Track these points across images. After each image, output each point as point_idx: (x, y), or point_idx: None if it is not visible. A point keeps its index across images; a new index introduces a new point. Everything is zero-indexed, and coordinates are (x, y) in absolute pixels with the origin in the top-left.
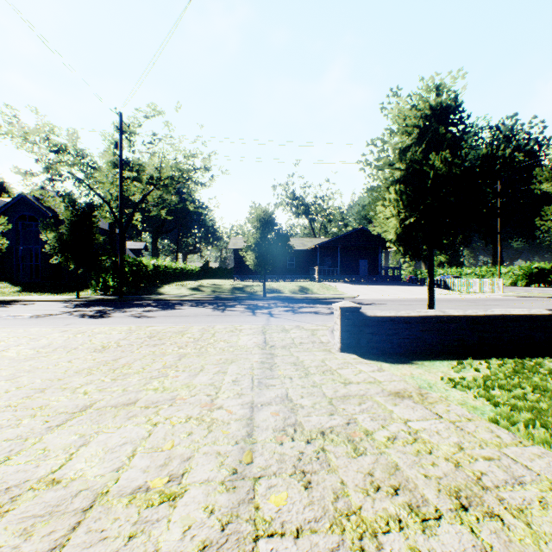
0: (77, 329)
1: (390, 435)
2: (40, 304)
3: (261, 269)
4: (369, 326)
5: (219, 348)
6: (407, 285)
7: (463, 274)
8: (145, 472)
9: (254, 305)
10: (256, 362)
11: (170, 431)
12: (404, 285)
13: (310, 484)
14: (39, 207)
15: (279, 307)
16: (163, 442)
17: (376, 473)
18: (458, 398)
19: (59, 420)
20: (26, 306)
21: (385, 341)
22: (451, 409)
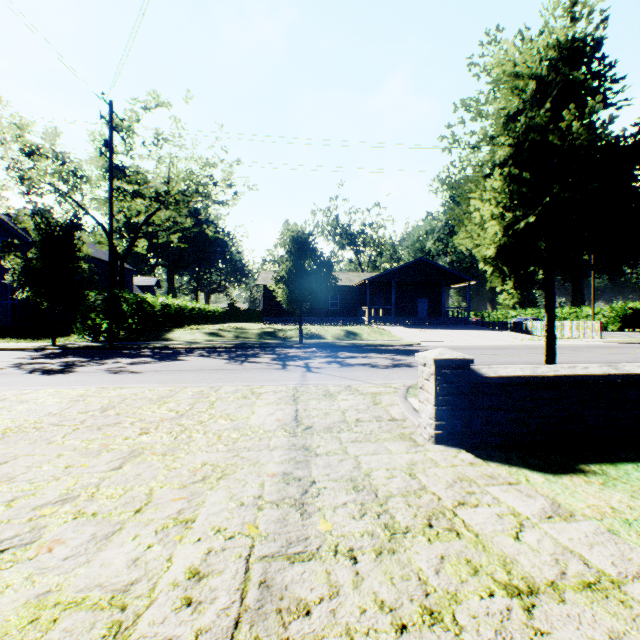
0: None
1: None
2: None
3: (296, 307)
4: (486, 394)
5: (213, 432)
6: (478, 329)
7: (540, 317)
8: None
9: (286, 355)
10: (272, 478)
11: None
12: (475, 328)
13: None
14: (15, 230)
15: (319, 357)
16: None
17: None
18: None
19: None
20: None
21: (515, 421)
22: None
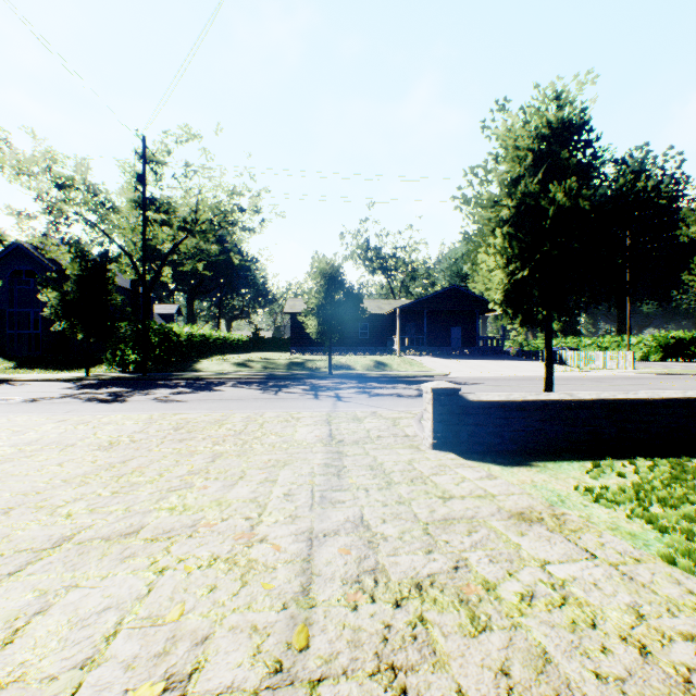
0: (79, 418)
1: (523, 590)
2: (37, 385)
3: (326, 339)
4: (471, 414)
5: (268, 443)
6: (512, 360)
7: (581, 346)
8: (128, 669)
9: (317, 385)
10: (318, 465)
11: (182, 584)
12: (508, 359)
13: (406, 695)
14: (39, 259)
15: (348, 388)
16: (168, 607)
17: (514, 671)
18: (605, 520)
19: (16, 564)
20: (18, 387)
21: (493, 434)
22: (606, 541)
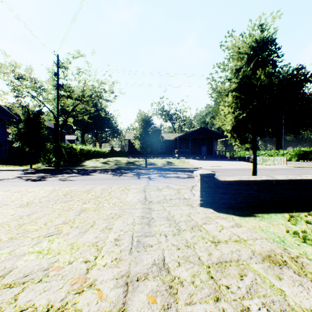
0: (17, 189)
1: None
2: (5, 172)
3: (144, 150)
4: (220, 187)
5: (112, 203)
6: (230, 161)
7: (260, 154)
8: None
9: (140, 172)
10: (137, 217)
11: None
12: (228, 160)
13: None
14: (10, 114)
15: (154, 173)
16: None
17: None
18: None
19: None
20: None
21: (232, 198)
22: None
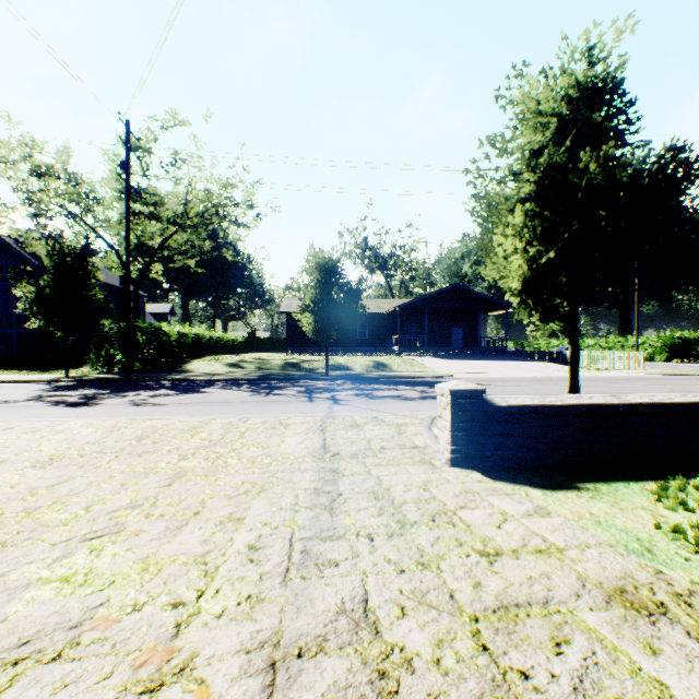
0: (31, 426)
1: None
2: (7, 386)
3: (323, 337)
4: (498, 422)
5: (247, 458)
6: (516, 360)
7: (584, 346)
8: None
9: (312, 387)
10: (305, 491)
11: None
12: (512, 359)
13: None
14: (22, 254)
15: (346, 389)
16: None
17: None
18: None
19: None
20: None
21: (525, 446)
22: None
